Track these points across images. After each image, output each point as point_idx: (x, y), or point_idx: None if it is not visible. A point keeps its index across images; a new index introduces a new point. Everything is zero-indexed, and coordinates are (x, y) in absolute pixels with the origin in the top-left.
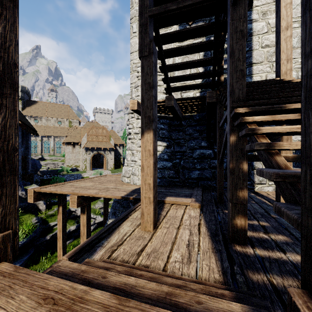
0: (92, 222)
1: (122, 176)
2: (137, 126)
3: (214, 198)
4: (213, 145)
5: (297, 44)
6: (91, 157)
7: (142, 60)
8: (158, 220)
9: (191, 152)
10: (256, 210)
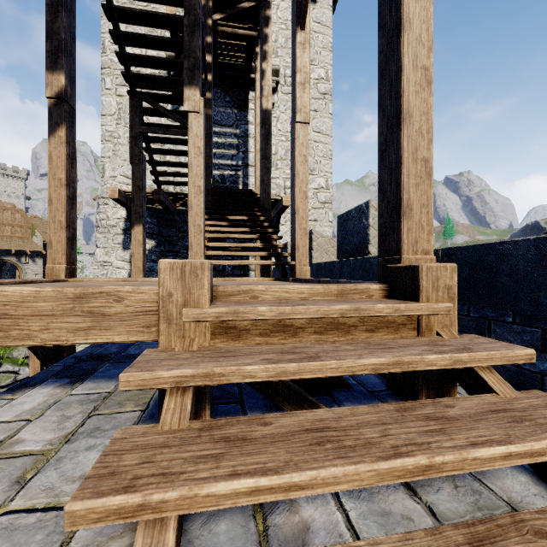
0: (12, 379)
1: None
2: (114, 216)
3: None
4: None
5: (285, 156)
6: None
7: (132, 165)
8: None
9: (186, 252)
10: None
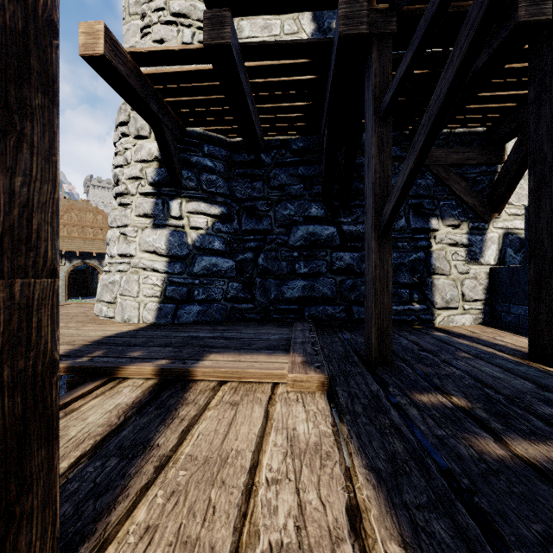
0: None
1: (97, 302)
2: (137, 158)
3: (352, 348)
4: (338, 215)
5: None
6: (67, 272)
7: None
8: (100, 515)
9: (284, 232)
10: (509, 385)
